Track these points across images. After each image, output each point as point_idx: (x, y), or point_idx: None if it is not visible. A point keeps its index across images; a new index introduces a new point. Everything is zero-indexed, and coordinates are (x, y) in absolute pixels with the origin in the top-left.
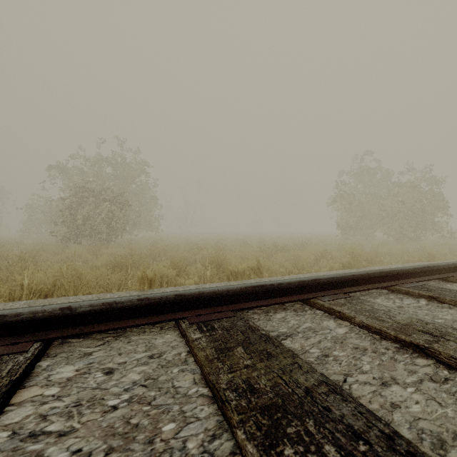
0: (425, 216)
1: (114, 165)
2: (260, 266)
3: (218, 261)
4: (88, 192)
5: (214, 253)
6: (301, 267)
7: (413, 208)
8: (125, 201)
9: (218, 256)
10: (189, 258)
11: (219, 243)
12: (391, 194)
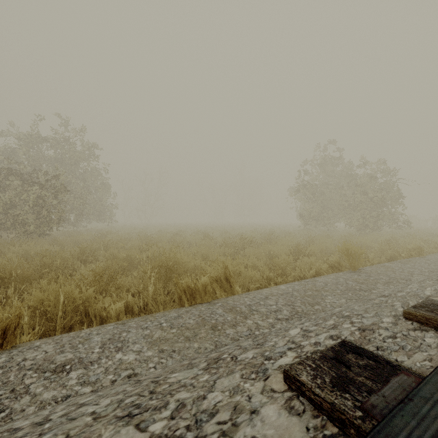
0: (382, 207)
1: (54, 145)
2: (229, 275)
3: (168, 265)
4: (13, 174)
5: (163, 253)
6: (280, 269)
7: (375, 198)
8: (60, 186)
9: (169, 258)
10: (133, 258)
11: (178, 235)
12: (351, 185)
